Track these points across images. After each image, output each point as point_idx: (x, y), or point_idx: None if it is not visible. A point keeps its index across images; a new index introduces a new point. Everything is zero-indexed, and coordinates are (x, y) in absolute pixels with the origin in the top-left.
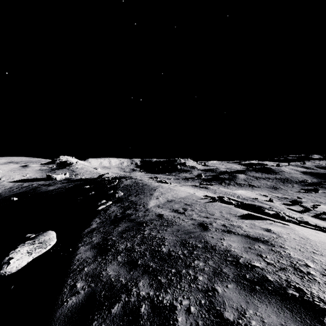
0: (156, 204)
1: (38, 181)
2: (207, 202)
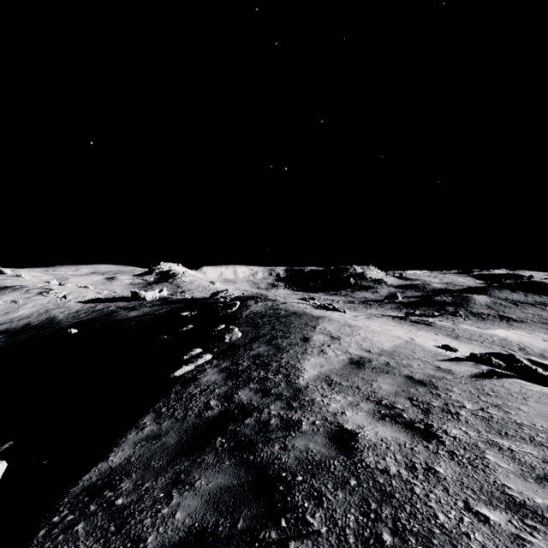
0: (320, 370)
1: (119, 302)
2: (477, 376)
